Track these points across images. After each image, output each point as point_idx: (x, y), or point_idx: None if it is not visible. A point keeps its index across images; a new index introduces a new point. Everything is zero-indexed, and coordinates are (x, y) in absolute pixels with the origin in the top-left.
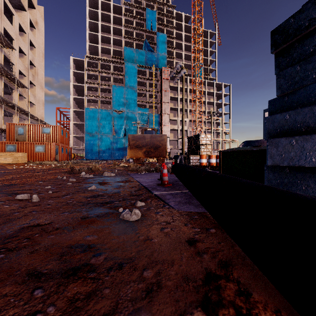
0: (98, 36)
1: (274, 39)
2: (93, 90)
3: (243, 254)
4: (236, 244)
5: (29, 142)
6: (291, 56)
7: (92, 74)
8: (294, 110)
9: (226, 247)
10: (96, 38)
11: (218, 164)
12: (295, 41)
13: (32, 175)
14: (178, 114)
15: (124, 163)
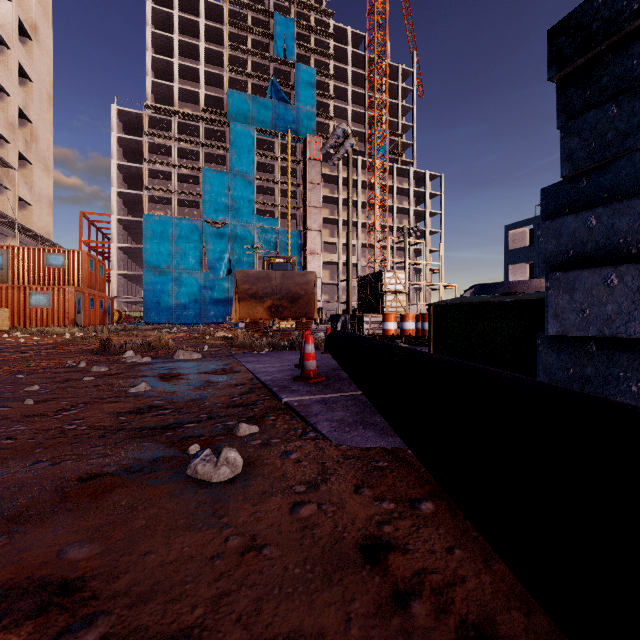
0: (172, 65)
1: (556, 48)
2: (162, 178)
3: (520, 590)
4: (500, 557)
5: (15, 285)
6: (595, 83)
7: (158, 143)
8: (609, 205)
9: (471, 564)
10: (167, 69)
11: (420, 333)
12: (606, 48)
13: (9, 359)
14: (340, 232)
15: (226, 331)
